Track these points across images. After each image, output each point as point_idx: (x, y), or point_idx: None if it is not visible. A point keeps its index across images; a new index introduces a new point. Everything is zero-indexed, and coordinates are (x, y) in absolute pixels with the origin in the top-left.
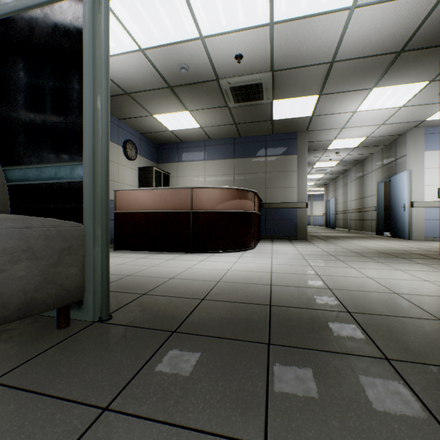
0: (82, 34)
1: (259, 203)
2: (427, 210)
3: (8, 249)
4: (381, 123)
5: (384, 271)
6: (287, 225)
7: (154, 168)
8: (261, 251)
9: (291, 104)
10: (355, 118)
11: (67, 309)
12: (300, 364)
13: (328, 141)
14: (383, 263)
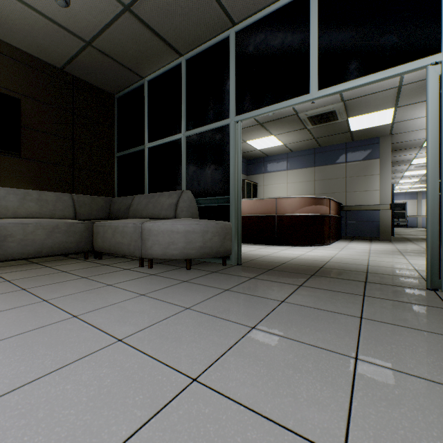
0: (229, 141)
1: (338, 206)
2: None
3: (213, 231)
4: None
5: None
6: (369, 227)
7: (245, 180)
8: (334, 247)
9: (366, 118)
10: None
11: (226, 258)
12: (323, 279)
13: (421, 139)
14: None
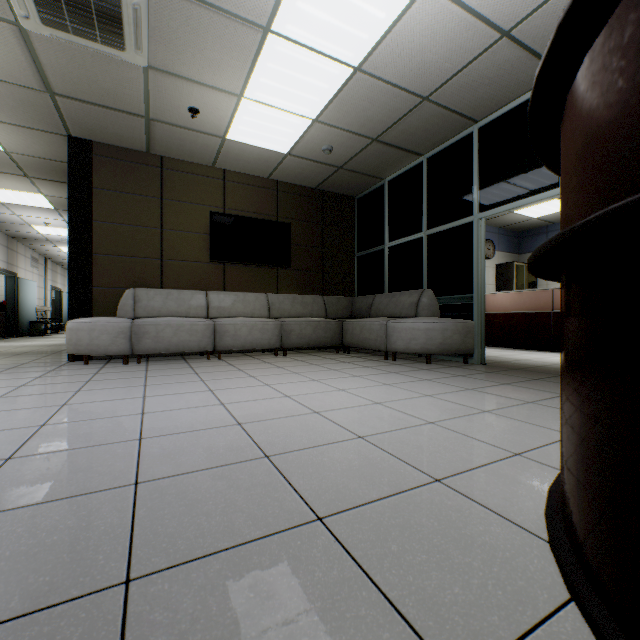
0: (471, 238)
1: None
2: None
3: (453, 329)
4: None
5: None
6: None
7: (514, 263)
8: None
9: None
10: None
11: (467, 356)
12: None
13: None
14: None
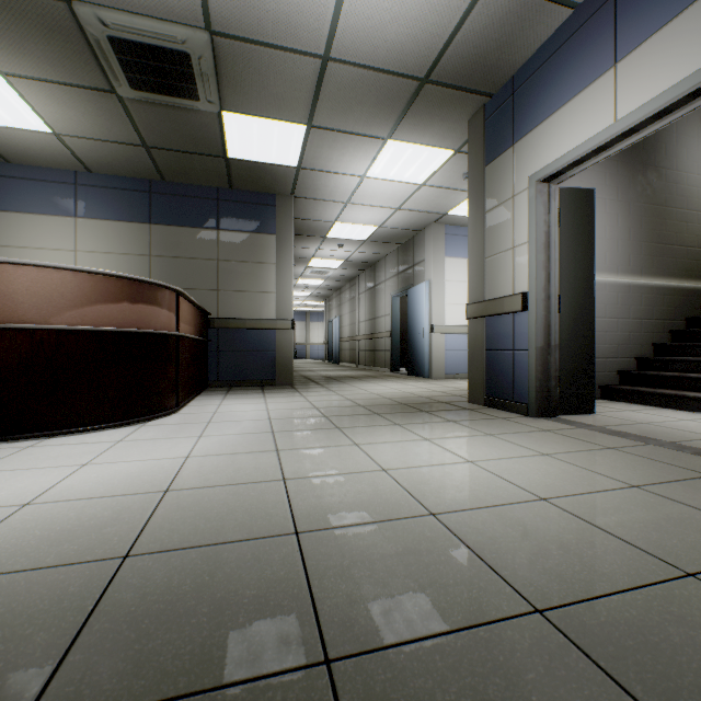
0: None
1: (204, 317)
2: (448, 337)
3: None
4: (398, 206)
5: (407, 446)
6: (259, 361)
7: None
8: (187, 420)
9: (259, 131)
10: (365, 189)
11: None
12: None
13: (328, 223)
14: (403, 427)
